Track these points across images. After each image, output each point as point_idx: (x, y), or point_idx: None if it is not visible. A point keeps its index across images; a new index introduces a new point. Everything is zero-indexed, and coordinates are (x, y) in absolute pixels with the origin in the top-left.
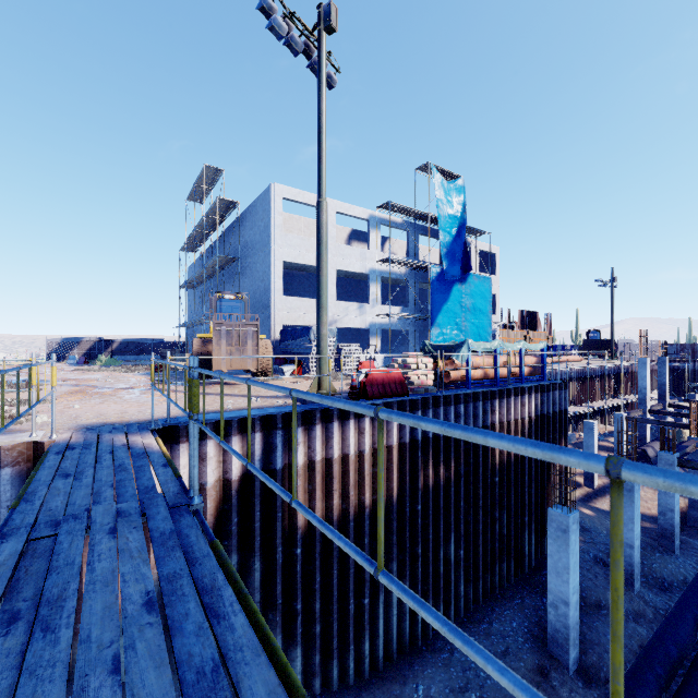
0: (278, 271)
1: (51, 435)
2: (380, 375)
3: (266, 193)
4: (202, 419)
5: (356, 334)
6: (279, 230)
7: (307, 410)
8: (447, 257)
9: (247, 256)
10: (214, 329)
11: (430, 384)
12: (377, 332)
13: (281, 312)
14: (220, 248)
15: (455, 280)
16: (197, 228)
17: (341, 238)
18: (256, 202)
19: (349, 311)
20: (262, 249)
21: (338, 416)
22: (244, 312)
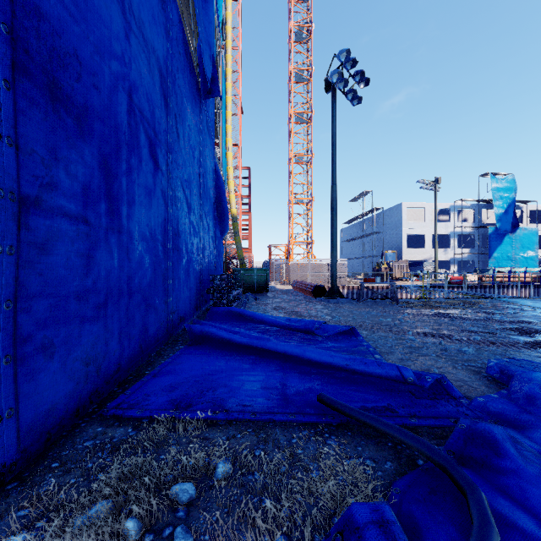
0: (405, 238)
1: (388, 285)
2: (455, 278)
3: (399, 206)
4: (410, 285)
5: (441, 263)
6: (405, 221)
7: (433, 285)
8: (500, 221)
9: (386, 230)
10: (393, 264)
11: (475, 282)
12: (455, 262)
13: (406, 255)
14: (367, 224)
15: (506, 233)
16: (357, 216)
17: (433, 215)
18: (393, 208)
19: (439, 253)
20: (396, 228)
21: (442, 287)
22: (395, 257)
